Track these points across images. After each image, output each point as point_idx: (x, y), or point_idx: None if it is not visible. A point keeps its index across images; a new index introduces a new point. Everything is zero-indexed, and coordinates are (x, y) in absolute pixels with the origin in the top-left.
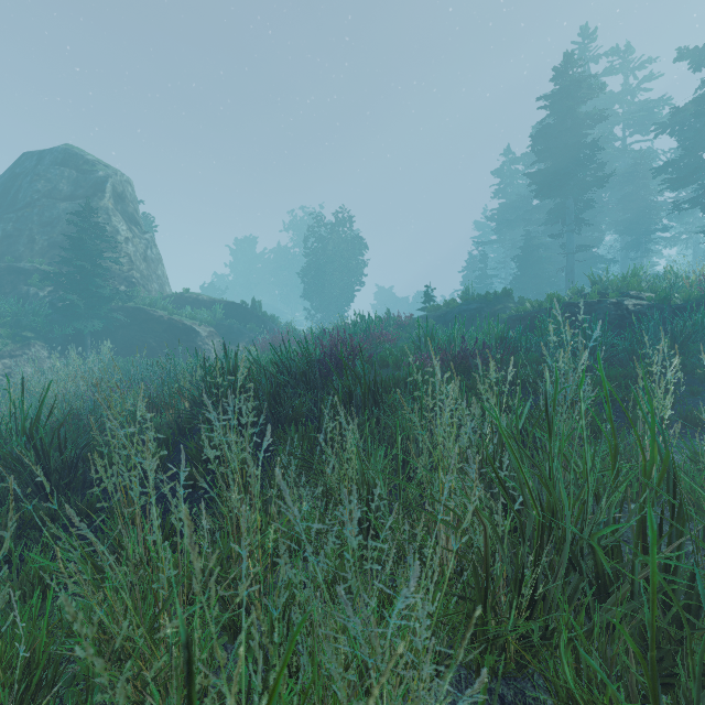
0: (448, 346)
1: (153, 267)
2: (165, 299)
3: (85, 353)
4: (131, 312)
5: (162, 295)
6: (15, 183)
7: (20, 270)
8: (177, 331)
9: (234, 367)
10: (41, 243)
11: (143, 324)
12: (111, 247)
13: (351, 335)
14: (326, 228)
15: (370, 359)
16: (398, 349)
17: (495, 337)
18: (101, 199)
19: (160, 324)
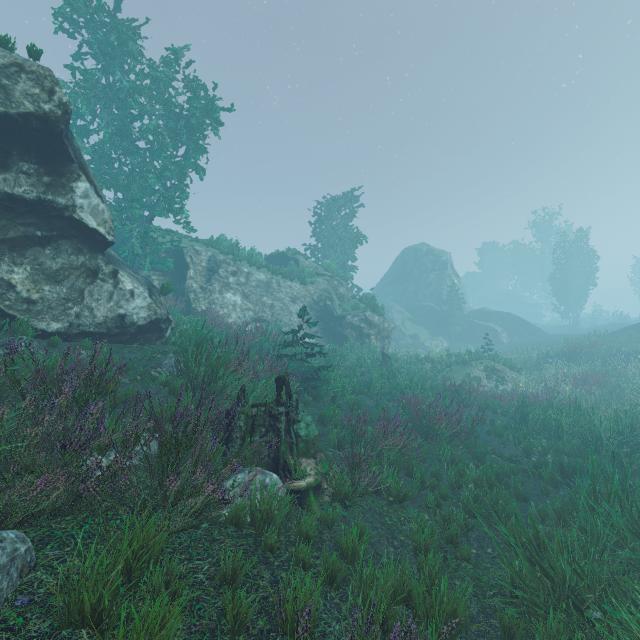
0: (617, 350)
1: (465, 296)
2: (473, 312)
3: (452, 339)
4: (467, 322)
5: (471, 310)
6: (407, 265)
7: (423, 306)
8: (488, 330)
9: (545, 353)
10: (426, 294)
11: (472, 327)
12: (462, 297)
13: (580, 343)
14: (566, 245)
15: (587, 352)
16: (604, 347)
17: (639, 348)
18: (446, 271)
19: (480, 327)
